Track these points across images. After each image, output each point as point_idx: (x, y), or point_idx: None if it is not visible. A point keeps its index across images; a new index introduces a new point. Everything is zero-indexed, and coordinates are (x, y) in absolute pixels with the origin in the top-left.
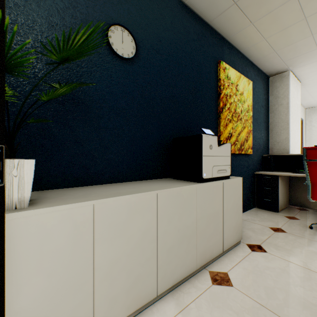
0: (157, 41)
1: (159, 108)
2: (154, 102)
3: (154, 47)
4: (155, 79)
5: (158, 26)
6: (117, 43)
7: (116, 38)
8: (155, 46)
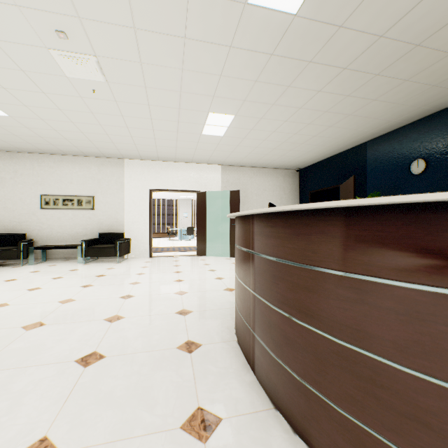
0: (445, 147)
1: (447, 191)
2: (442, 188)
3: (442, 153)
4: (443, 173)
5: (446, 137)
6: (414, 169)
7: (414, 167)
8: (443, 152)
